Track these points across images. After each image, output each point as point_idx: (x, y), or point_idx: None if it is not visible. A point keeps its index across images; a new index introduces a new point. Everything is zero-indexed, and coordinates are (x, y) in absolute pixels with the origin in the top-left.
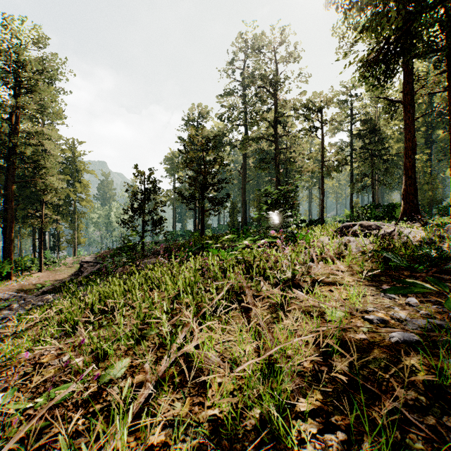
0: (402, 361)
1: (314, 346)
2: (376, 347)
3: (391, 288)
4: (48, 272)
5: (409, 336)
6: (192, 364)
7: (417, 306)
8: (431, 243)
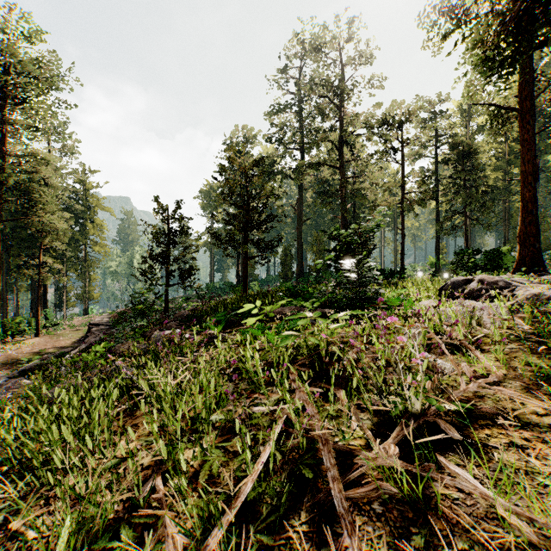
0: None
1: None
2: None
3: None
4: (47, 337)
5: None
6: None
7: None
8: None
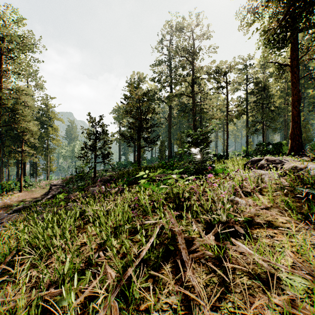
0: None
1: None
2: None
3: None
4: (26, 192)
5: None
6: None
7: None
8: None
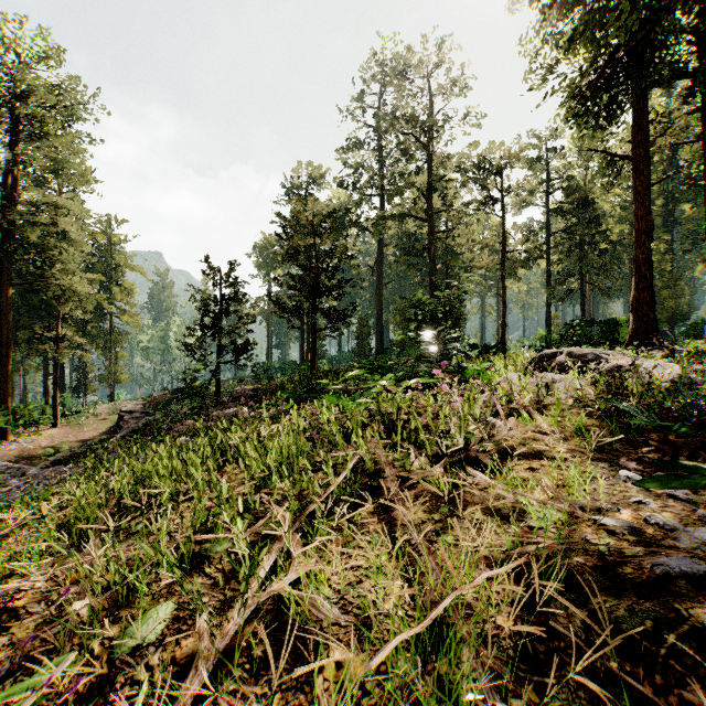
0: (685, 617)
1: (513, 581)
2: (629, 586)
3: (658, 477)
4: (67, 428)
5: (688, 564)
6: (287, 617)
7: (688, 499)
8: (689, 384)
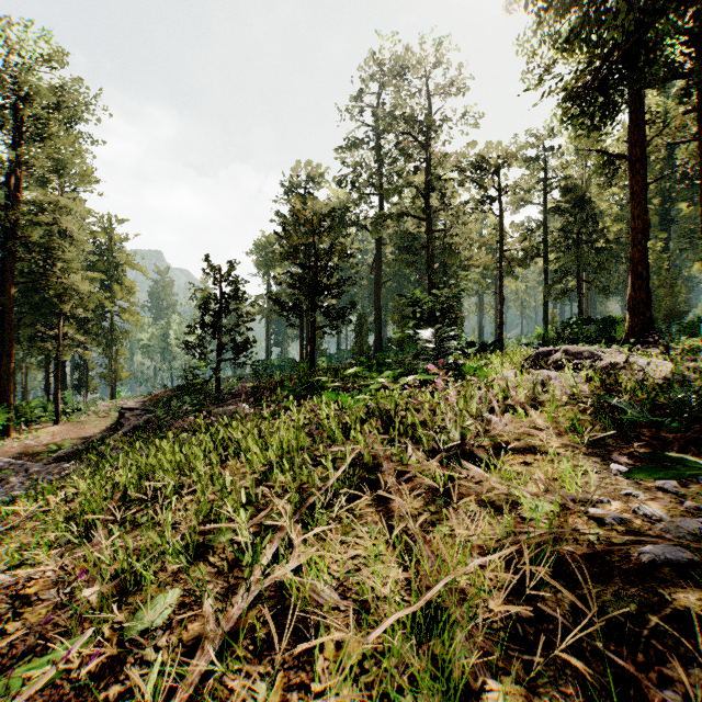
0: (668, 601)
1: (505, 568)
2: (617, 573)
3: (644, 468)
4: (68, 425)
5: (673, 552)
6: (288, 602)
7: (677, 492)
8: (682, 381)
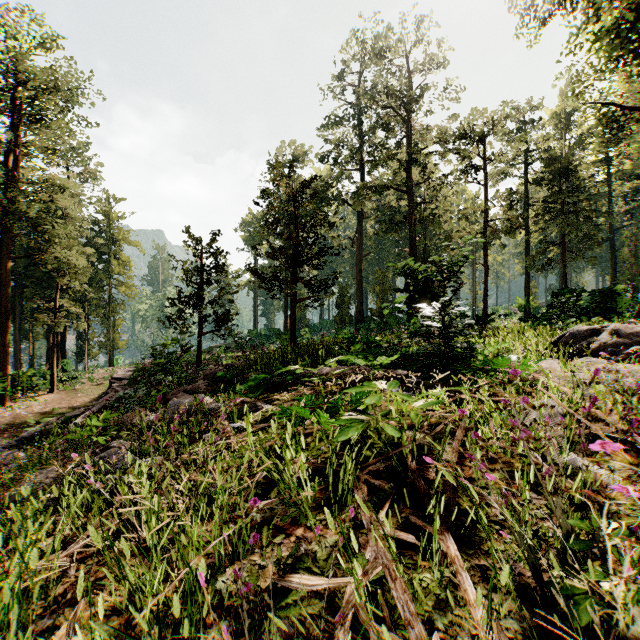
0: None
1: None
2: None
3: None
4: (63, 393)
5: None
6: None
7: None
8: None
